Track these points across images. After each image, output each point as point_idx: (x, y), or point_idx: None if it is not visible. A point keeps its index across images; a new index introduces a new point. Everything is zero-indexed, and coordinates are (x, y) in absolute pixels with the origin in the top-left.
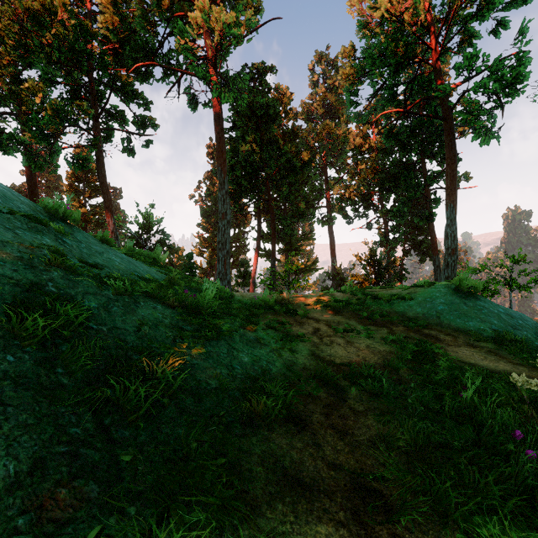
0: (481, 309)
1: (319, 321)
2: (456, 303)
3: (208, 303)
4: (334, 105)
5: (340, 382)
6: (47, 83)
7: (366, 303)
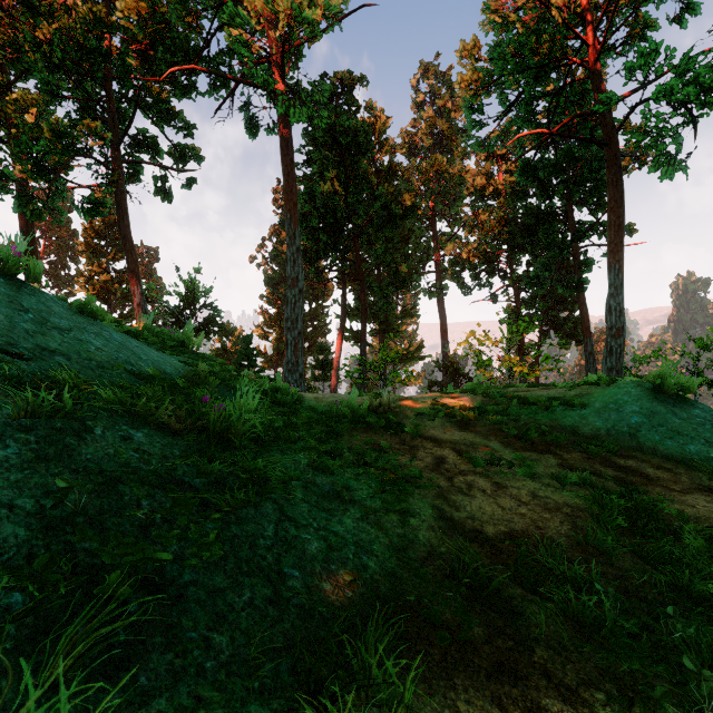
0: (702, 423)
1: (440, 443)
2: (659, 413)
3: (247, 423)
4: (445, 134)
5: (505, 587)
6: (47, 97)
7: (511, 410)
